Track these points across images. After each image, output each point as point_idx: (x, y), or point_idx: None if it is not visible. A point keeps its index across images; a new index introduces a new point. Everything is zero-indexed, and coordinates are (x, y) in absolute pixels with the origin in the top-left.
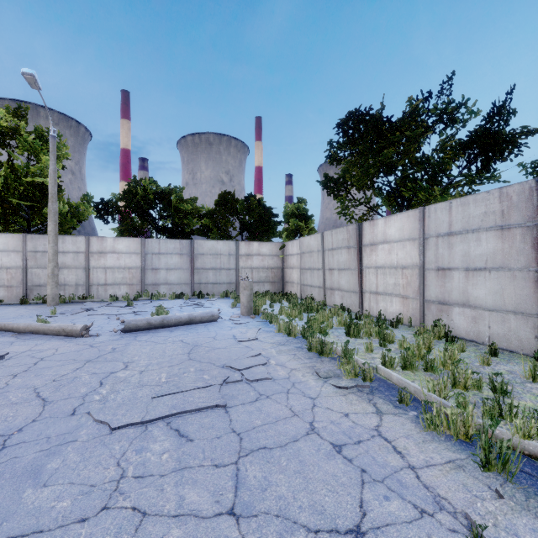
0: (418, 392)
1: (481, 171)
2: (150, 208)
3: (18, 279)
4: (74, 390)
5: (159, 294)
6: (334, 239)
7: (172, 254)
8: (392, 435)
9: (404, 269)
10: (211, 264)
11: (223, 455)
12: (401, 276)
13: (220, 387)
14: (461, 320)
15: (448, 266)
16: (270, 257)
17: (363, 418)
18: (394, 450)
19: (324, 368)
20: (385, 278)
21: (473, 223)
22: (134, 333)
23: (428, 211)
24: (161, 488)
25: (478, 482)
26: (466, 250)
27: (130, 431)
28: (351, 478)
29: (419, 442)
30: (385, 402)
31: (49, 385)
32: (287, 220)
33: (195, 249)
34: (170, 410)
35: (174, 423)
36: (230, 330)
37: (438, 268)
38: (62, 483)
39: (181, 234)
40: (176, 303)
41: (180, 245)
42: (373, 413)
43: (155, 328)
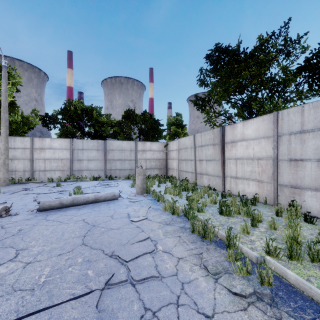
0: None
1: (311, 89)
2: (79, 120)
3: None
4: None
5: (82, 177)
6: (203, 139)
7: (92, 150)
8: None
9: (260, 160)
10: (118, 156)
11: None
12: (257, 165)
13: (100, 294)
14: (313, 202)
15: (300, 157)
16: (158, 152)
17: None
18: None
19: (211, 259)
20: (243, 167)
21: None
22: (48, 211)
23: (281, 114)
24: None
25: None
26: (319, 145)
27: None
28: None
29: None
30: None
31: None
32: (169, 128)
33: (107, 146)
34: None
35: None
36: (126, 208)
37: (290, 159)
38: None
39: (100, 137)
40: (93, 183)
41: (97, 143)
42: None
43: (66, 207)
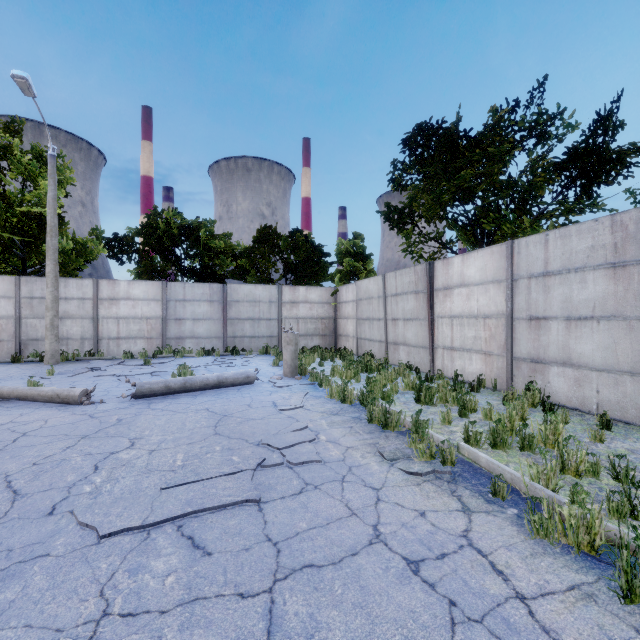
0: (516, 480)
1: (580, 198)
2: (174, 246)
3: (10, 332)
4: (58, 478)
5: (184, 350)
6: (399, 282)
7: (200, 301)
8: (487, 544)
9: (487, 319)
10: (248, 313)
11: (252, 577)
12: (483, 327)
13: (253, 473)
14: (560, 383)
15: (543, 314)
16: (320, 305)
17: (446, 518)
18: (493, 570)
19: (389, 446)
20: (462, 330)
21: (577, 260)
22: (148, 399)
23: (517, 246)
24: (159, 635)
25: (620, 623)
26: (568, 295)
27: (125, 540)
28: (436, 616)
29: (527, 556)
30: (473, 494)
31: (26, 471)
32: (341, 260)
33: (228, 295)
34: (183, 508)
35: (187, 527)
36: (270, 395)
37: (530, 317)
38: (15, 627)
39: (212, 278)
40: (205, 360)
41: (210, 289)
42: (459, 510)
43: (174, 392)
